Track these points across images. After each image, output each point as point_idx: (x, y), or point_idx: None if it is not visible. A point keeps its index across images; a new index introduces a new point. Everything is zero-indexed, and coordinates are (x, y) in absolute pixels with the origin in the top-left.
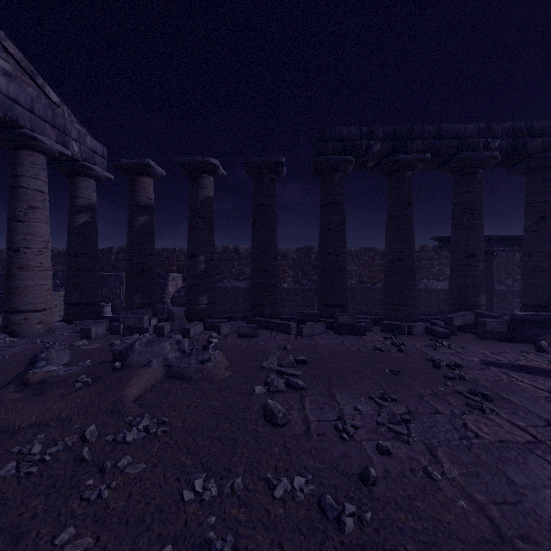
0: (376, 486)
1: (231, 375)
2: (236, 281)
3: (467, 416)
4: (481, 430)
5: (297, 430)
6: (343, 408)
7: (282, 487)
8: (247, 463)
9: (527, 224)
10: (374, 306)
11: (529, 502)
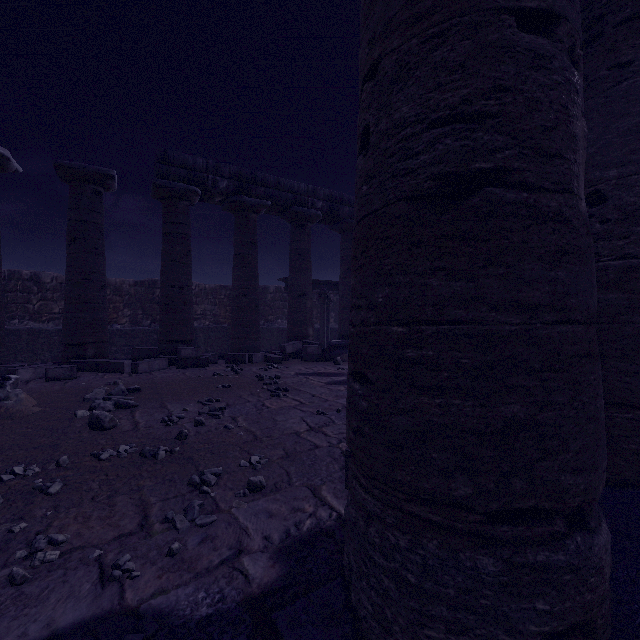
0: (188, 439)
1: (42, 410)
2: (35, 322)
3: (267, 400)
4: (272, 405)
5: (125, 429)
6: (172, 411)
7: (109, 453)
8: (72, 452)
9: (341, 272)
10: (228, 347)
11: (279, 425)
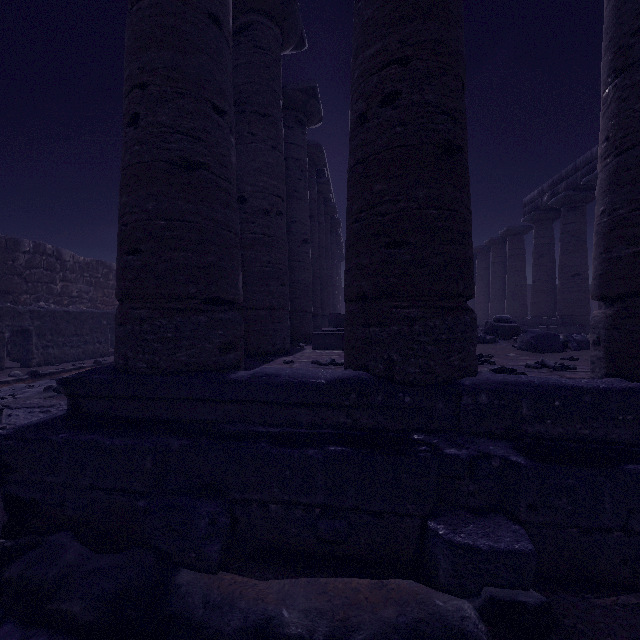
0: None
1: None
2: None
3: None
4: None
5: None
6: None
7: None
8: None
9: None
10: None
11: None
